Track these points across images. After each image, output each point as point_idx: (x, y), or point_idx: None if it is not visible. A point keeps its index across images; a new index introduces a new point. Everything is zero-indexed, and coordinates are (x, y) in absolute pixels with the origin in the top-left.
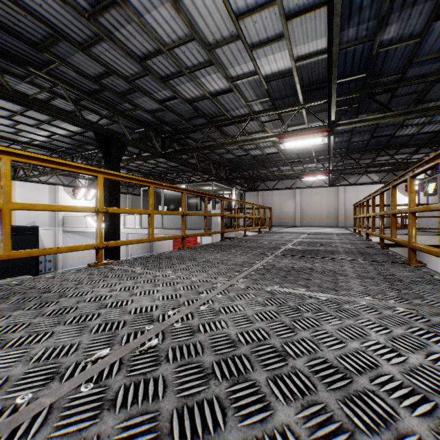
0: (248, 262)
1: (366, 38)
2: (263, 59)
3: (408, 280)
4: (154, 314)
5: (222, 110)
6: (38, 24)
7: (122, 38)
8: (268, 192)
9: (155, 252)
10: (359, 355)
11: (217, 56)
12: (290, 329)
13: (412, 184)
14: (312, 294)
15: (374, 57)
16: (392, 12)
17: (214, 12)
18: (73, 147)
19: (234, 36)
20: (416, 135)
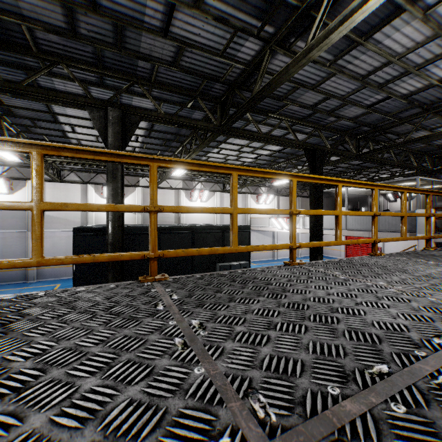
0: None
1: None
2: None
3: None
4: None
5: None
6: (288, 84)
7: (352, 67)
8: None
9: (324, 254)
10: None
11: None
12: None
13: None
14: None
15: None
16: None
17: None
18: (268, 162)
19: None
20: None
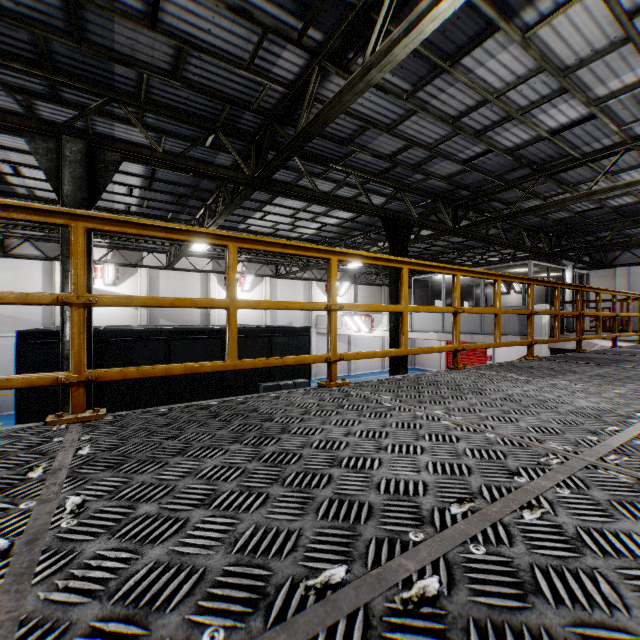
0: None
1: None
2: None
3: None
4: (618, 413)
5: (565, 149)
6: (353, 121)
7: (438, 103)
8: (639, 268)
9: (418, 366)
10: None
11: (576, 78)
12: None
13: None
14: None
15: None
16: None
17: (586, 25)
18: (337, 236)
19: (615, 43)
20: None
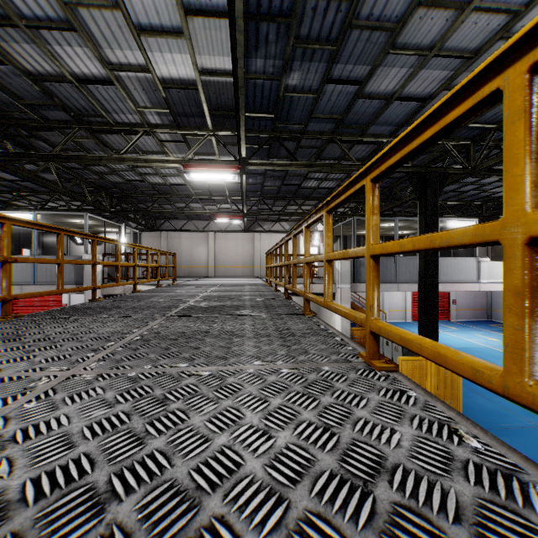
0: (120, 332)
1: (274, 75)
2: (158, 54)
3: (300, 333)
4: None
5: (97, 107)
6: None
7: None
8: (175, 234)
9: None
10: (222, 456)
11: (82, 20)
12: (138, 440)
13: (307, 234)
14: (194, 370)
15: (281, 99)
16: (295, 58)
17: None
18: None
19: (109, 2)
20: (318, 189)
